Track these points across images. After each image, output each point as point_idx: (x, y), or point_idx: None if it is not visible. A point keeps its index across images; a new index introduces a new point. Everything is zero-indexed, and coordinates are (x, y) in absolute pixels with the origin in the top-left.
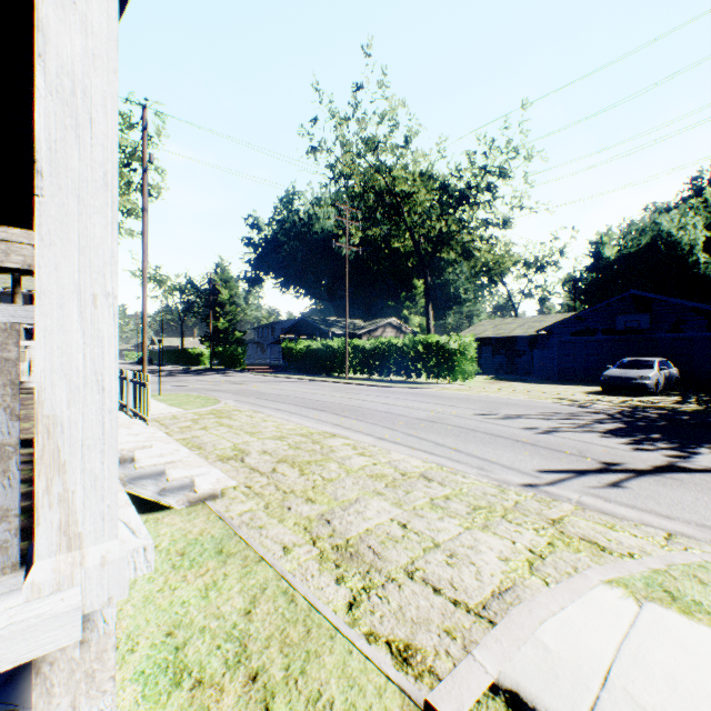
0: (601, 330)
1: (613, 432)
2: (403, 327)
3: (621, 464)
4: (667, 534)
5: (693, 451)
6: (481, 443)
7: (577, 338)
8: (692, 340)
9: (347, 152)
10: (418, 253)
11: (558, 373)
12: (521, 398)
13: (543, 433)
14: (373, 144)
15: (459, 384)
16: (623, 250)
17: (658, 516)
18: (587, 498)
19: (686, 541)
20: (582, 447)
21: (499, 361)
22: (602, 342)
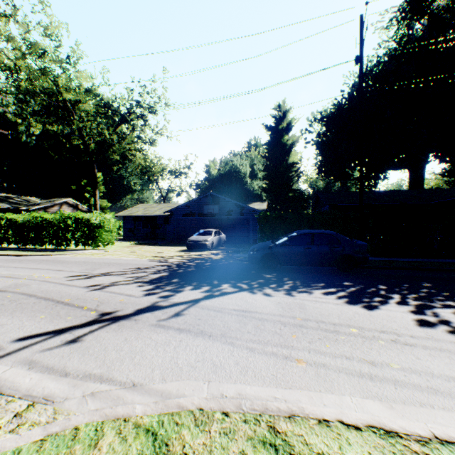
0: (198, 213)
1: (153, 281)
2: (80, 206)
3: (115, 313)
4: (27, 407)
5: (182, 290)
6: (10, 312)
7: (186, 217)
8: (235, 220)
9: (15, 49)
10: (87, 150)
11: (176, 239)
12: (130, 258)
13: (97, 289)
14: (38, 50)
15: (102, 249)
16: (219, 172)
17: (59, 375)
18: (13, 370)
19: (35, 411)
20: (109, 299)
21: (147, 231)
22: (198, 220)
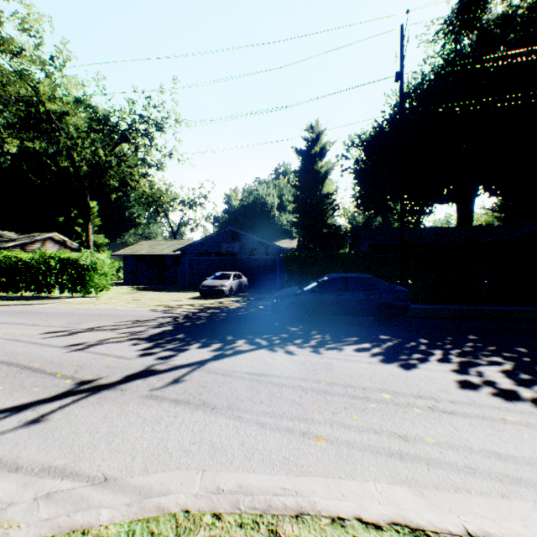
0: (214, 252)
1: (152, 337)
2: (69, 242)
3: (96, 381)
4: None
5: (186, 348)
6: None
7: (200, 257)
8: (259, 260)
9: None
10: (78, 174)
11: (189, 283)
12: (128, 307)
13: (79, 350)
14: (13, 48)
15: (94, 297)
16: (241, 203)
17: (7, 470)
18: None
19: None
20: (93, 362)
21: (153, 274)
22: (215, 261)
